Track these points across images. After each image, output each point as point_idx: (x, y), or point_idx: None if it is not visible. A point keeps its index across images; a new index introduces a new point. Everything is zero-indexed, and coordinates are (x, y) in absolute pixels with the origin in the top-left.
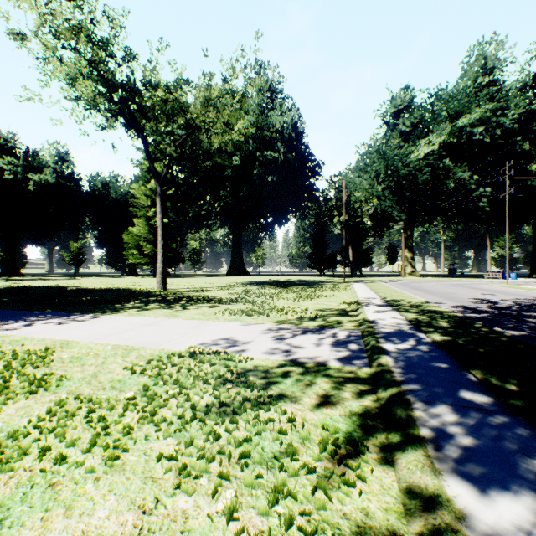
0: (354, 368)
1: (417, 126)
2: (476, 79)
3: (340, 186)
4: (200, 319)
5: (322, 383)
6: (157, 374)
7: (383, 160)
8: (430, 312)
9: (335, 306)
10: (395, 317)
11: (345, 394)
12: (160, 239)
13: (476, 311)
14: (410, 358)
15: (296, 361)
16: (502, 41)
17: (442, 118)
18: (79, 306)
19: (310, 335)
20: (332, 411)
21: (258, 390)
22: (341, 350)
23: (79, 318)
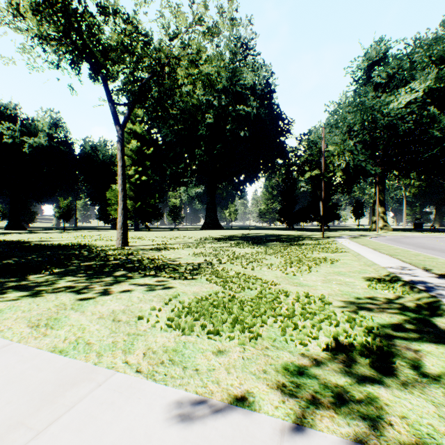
0: None
1: (394, 76)
2: None
3: (312, 141)
4: (84, 350)
5: None
6: None
7: (360, 111)
8: None
9: (370, 291)
10: None
11: None
12: (120, 190)
13: None
14: None
15: None
16: None
17: (424, 65)
18: None
19: None
20: None
21: None
22: None
23: None
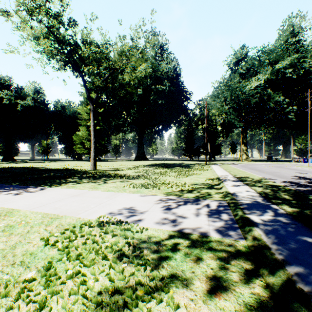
0: (232, 241)
1: (250, 69)
2: (287, 40)
3: (202, 106)
4: (113, 191)
5: (208, 259)
6: (65, 247)
7: (229, 90)
8: (270, 186)
9: (203, 181)
10: (248, 190)
11: (232, 275)
12: (92, 138)
13: (301, 185)
14: (277, 230)
15: (182, 232)
16: (304, 15)
17: (266, 64)
18: (37, 180)
19: (190, 205)
20: (226, 304)
21: (150, 270)
22: (216, 220)
23: (31, 190)
